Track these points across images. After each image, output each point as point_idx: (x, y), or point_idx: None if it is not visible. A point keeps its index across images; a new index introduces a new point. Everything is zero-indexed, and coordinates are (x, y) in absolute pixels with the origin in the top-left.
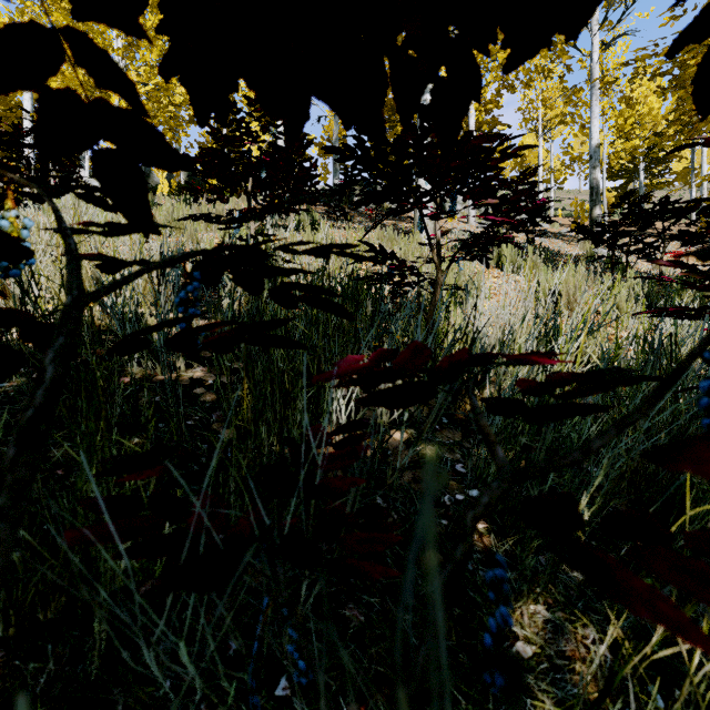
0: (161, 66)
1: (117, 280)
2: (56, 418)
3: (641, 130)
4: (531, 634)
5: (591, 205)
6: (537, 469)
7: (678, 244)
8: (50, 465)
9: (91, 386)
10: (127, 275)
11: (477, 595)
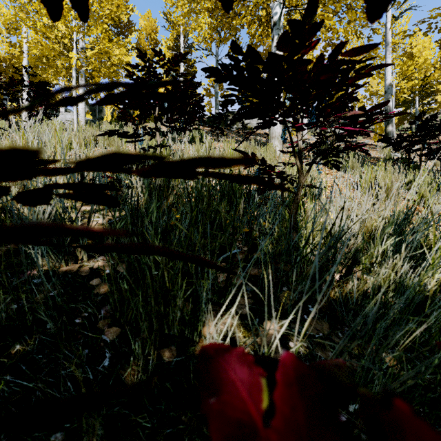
0: None
1: None
2: None
3: (419, 74)
4: None
5: (386, 124)
6: None
7: None
8: None
9: None
10: None
11: None
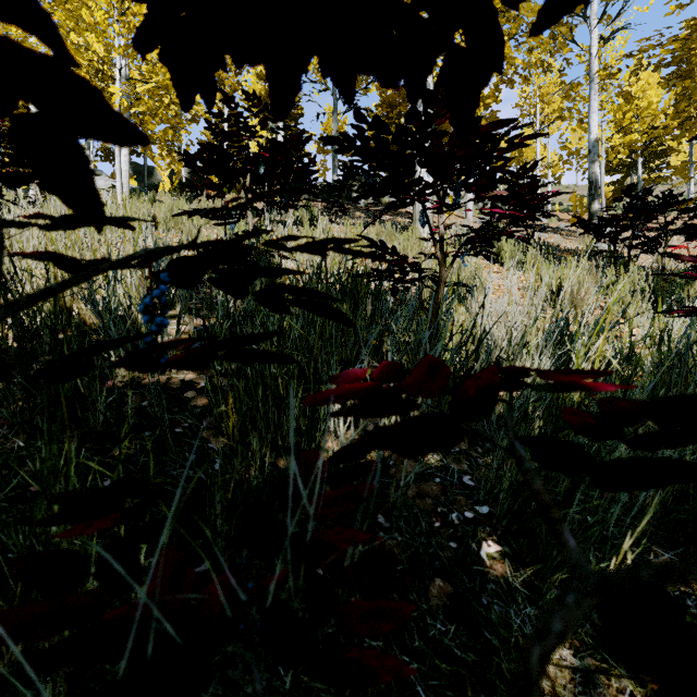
0: (136, 39)
1: (49, 285)
2: (34, 427)
3: (640, 124)
4: (558, 686)
5: (590, 200)
6: (639, 582)
7: (677, 238)
8: (23, 480)
9: (71, 393)
10: (65, 279)
11: (493, 636)
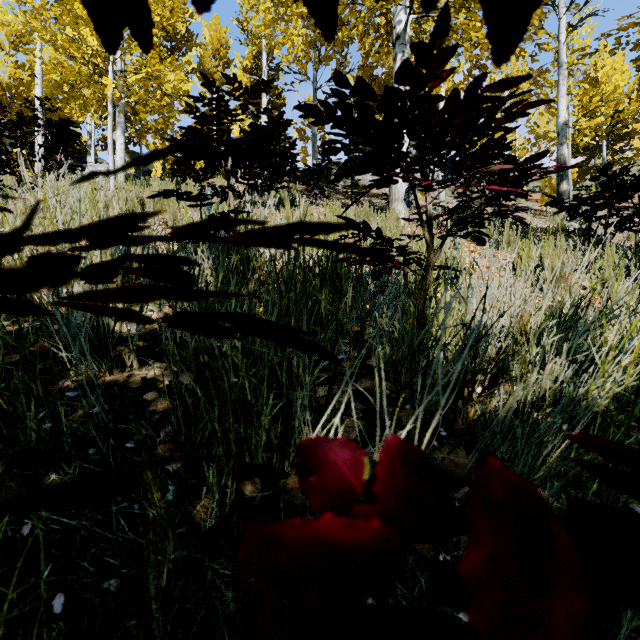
0: None
1: None
2: None
3: (606, 107)
4: None
5: (558, 180)
6: None
7: None
8: None
9: None
10: None
11: None
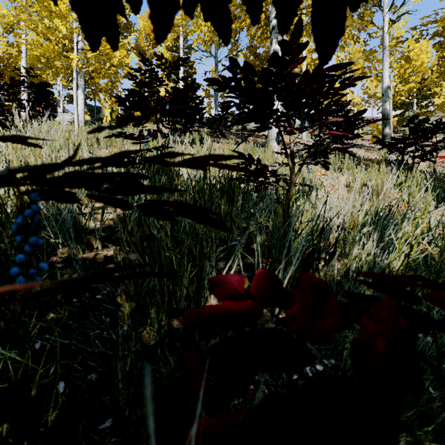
0: None
1: None
2: None
3: (416, 77)
4: None
5: (383, 126)
6: None
7: (441, 151)
8: None
9: None
10: None
11: None
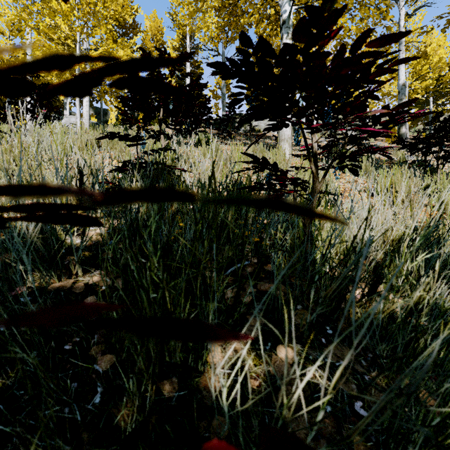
0: None
1: None
2: None
3: (433, 73)
4: None
5: (399, 125)
6: None
7: None
8: None
9: None
10: None
11: None
